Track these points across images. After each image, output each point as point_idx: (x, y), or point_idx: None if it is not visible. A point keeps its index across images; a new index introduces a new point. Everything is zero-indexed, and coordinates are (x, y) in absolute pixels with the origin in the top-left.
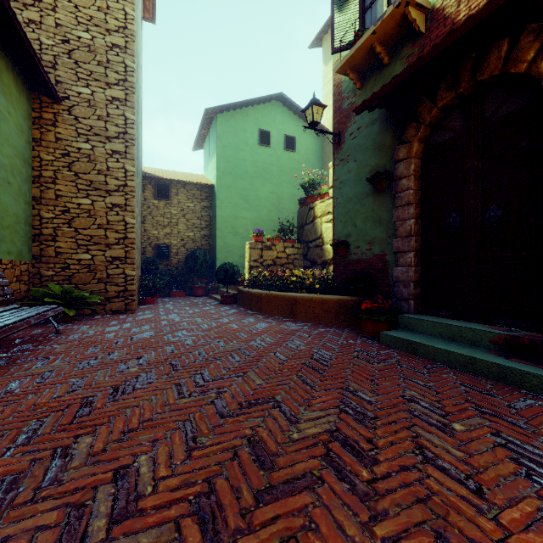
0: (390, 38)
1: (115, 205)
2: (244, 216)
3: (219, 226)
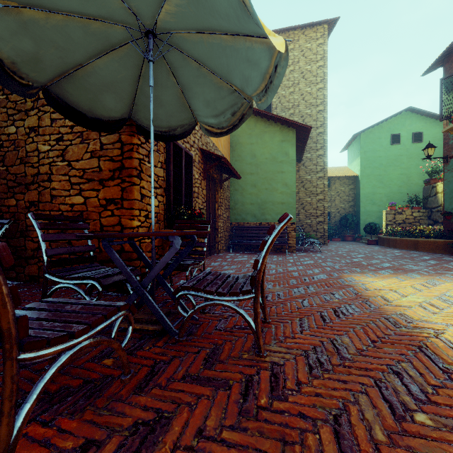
0: None
1: (320, 199)
2: (379, 192)
3: (362, 200)
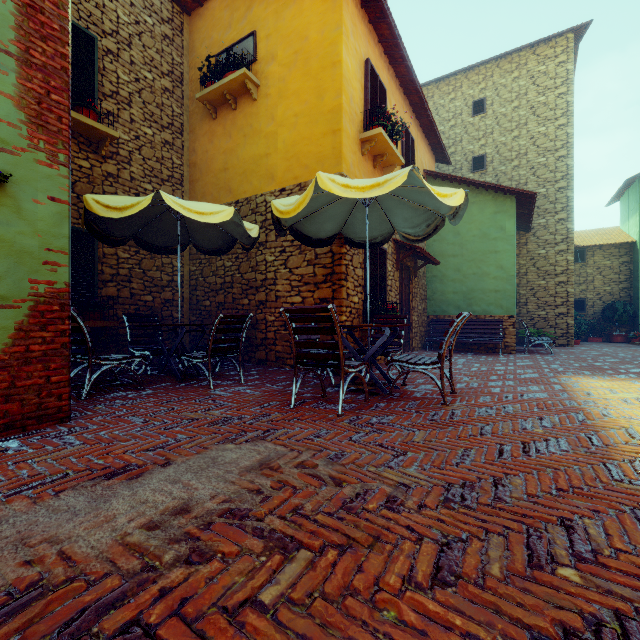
0: None
1: (560, 282)
2: None
3: None
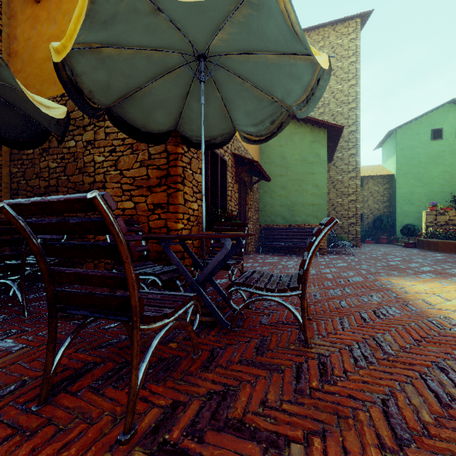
0: None
1: (352, 200)
2: (418, 192)
3: (398, 200)
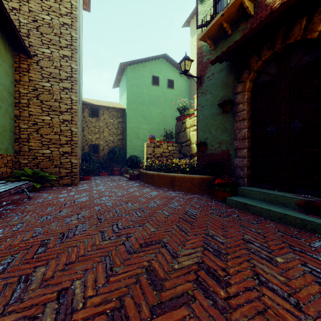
0: (232, 18)
1: (65, 120)
2: (143, 127)
3: (128, 133)
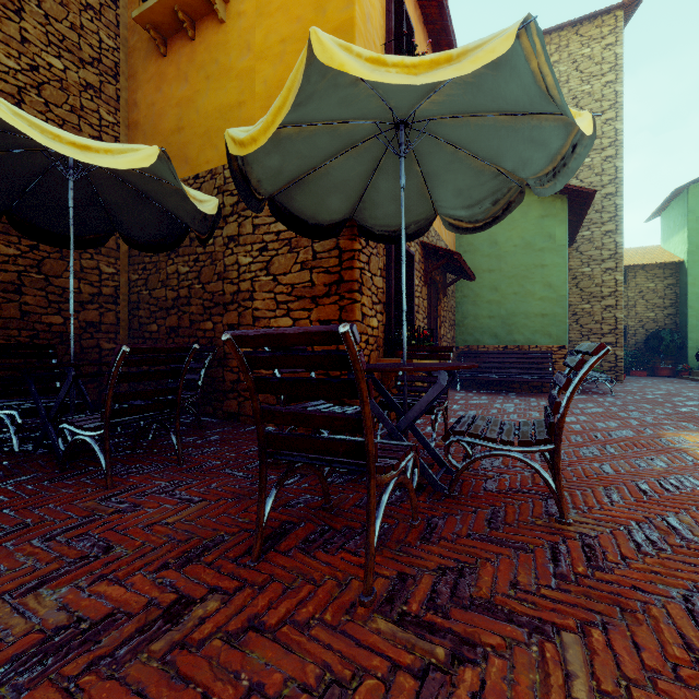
0: None
1: (608, 306)
2: None
3: (691, 304)
